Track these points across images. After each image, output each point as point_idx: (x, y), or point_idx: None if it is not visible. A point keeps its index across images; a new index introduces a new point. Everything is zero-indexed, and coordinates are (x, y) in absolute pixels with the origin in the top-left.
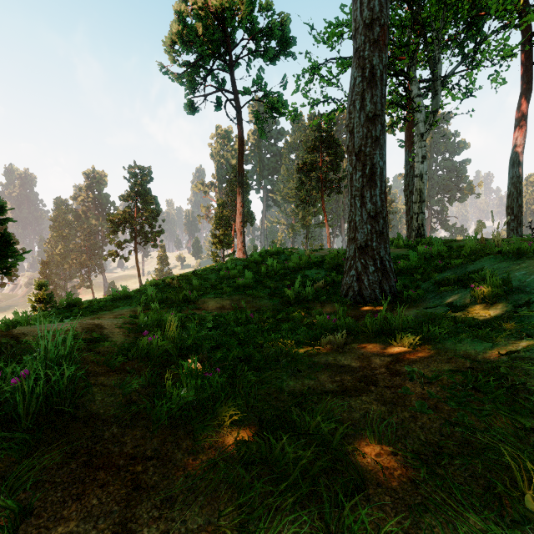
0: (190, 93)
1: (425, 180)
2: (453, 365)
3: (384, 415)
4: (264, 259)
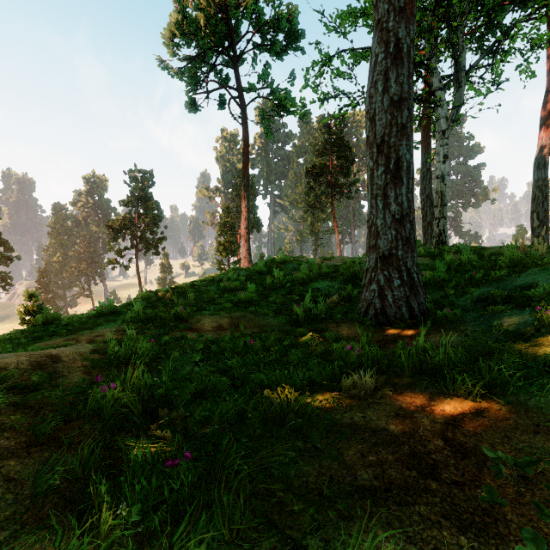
0: (192, 90)
1: (447, 182)
2: (549, 440)
3: None
4: (269, 268)
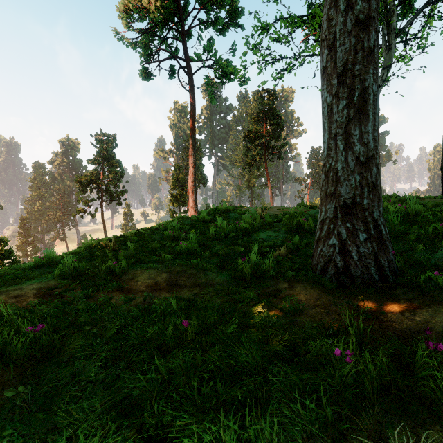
0: (145, 60)
1: None
2: None
3: None
4: (213, 217)
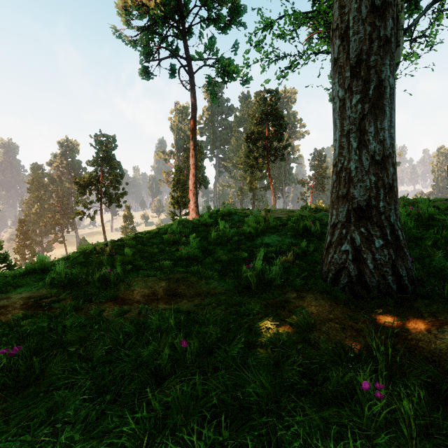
0: (145, 59)
1: None
2: None
3: None
4: (214, 220)
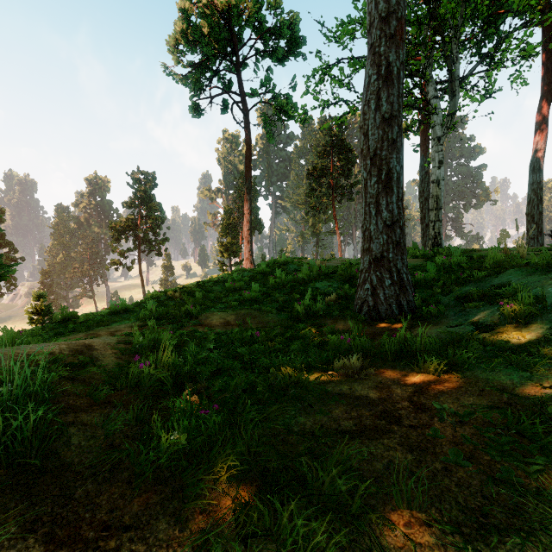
0: (195, 95)
1: (442, 186)
2: (487, 399)
3: (411, 467)
4: (272, 269)
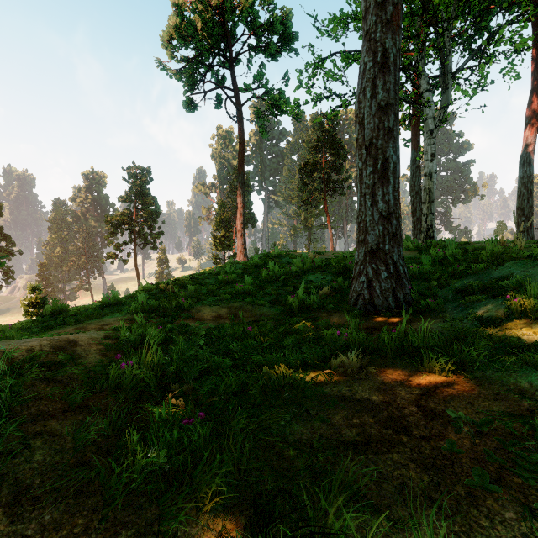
0: (189, 90)
1: (435, 179)
2: (505, 405)
3: (429, 491)
4: (265, 262)
